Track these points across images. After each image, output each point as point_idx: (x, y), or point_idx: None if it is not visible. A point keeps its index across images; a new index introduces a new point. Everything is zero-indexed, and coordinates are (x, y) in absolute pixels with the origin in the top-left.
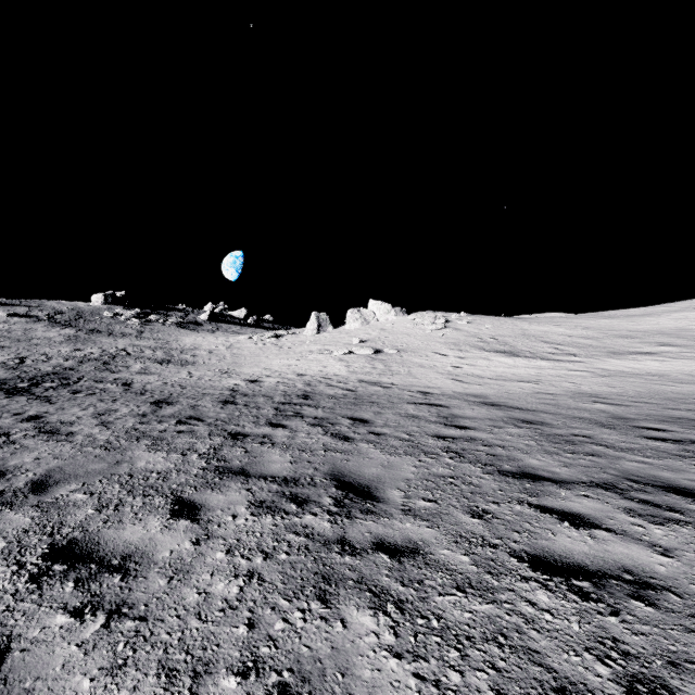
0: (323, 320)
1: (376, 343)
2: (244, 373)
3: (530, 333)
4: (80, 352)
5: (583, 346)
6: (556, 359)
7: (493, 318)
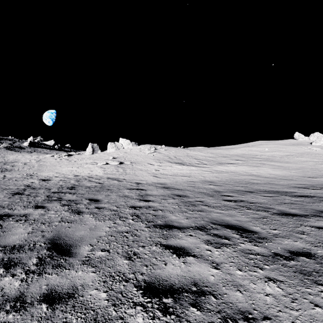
0: (95, 147)
1: (121, 159)
2: (42, 175)
3: (190, 155)
4: None
5: (209, 161)
6: (199, 166)
7: (176, 148)
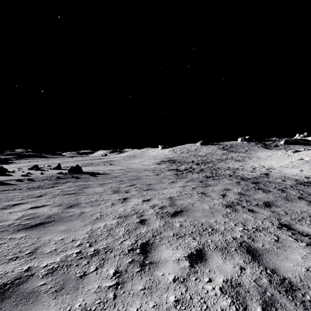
0: None
1: None
2: (249, 164)
3: None
4: (220, 157)
5: None
6: None
7: None
